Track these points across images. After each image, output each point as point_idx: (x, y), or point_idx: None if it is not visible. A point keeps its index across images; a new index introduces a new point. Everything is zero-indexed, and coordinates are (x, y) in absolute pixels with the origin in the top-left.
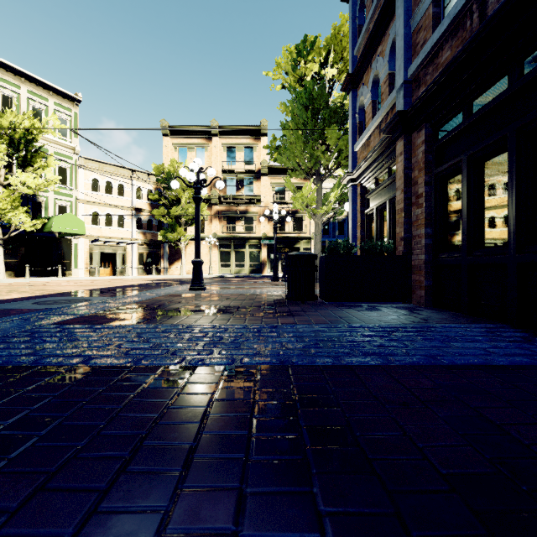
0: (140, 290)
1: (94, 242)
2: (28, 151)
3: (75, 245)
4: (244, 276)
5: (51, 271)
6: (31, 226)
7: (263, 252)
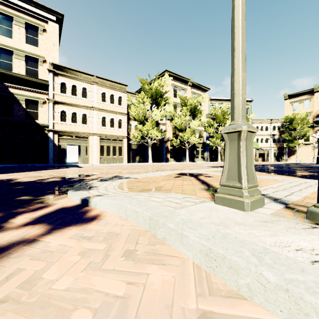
0: None
1: (256, 149)
2: None
3: None
4: None
5: None
6: None
7: None
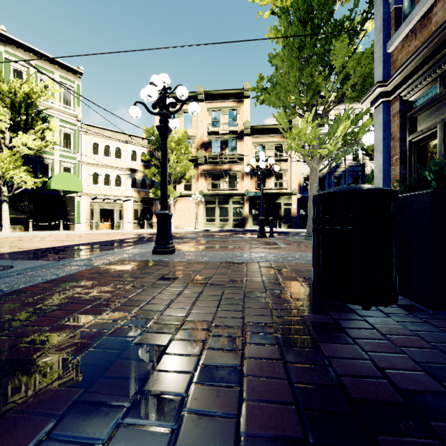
0: (107, 249)
1: (94, 200)
2: (29, 115)
3: (77, 202)
4: (228, 230)
5: (57, 225)
6: (32, 184)
7: (245, 208)
